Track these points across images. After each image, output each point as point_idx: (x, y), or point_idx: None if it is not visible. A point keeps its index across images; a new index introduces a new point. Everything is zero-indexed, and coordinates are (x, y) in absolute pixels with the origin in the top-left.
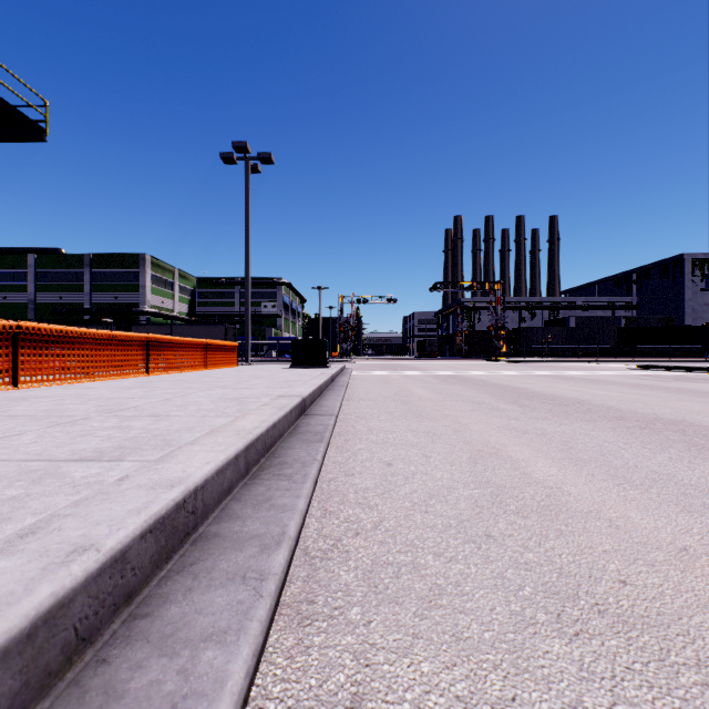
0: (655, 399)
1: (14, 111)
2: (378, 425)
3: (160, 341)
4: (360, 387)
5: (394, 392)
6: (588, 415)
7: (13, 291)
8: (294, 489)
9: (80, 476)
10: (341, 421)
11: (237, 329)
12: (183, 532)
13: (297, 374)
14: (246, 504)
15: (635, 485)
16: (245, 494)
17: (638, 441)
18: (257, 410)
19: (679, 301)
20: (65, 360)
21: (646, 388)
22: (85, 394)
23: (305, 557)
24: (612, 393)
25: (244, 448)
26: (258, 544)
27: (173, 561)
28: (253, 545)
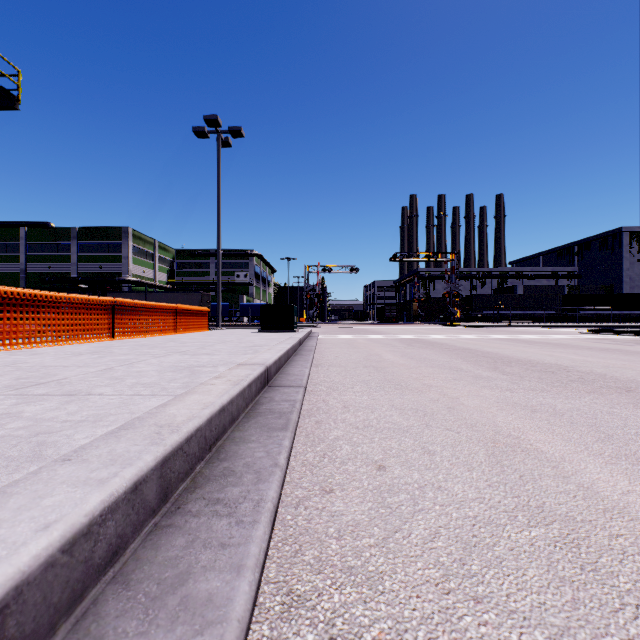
0: None
1: None
2: (354, 400)
3: (126, 305)
4: (328, 351)
5: (364, 357)
6: (589, 386)
7: (6, 262)
8: (234, 542)
9: None
10: (311, 393)
11: (212, 296)
12: None
13: (264, 339)
14: (134, 598)
15: None
16: (144, 561)
17: None
18: (205, 385)
19: (618, 271)
20: (17, 324)
21: (618, 352)
22: (22, 362)
23: None
24: (589, 358)
25: (156, 463)
26: None
27: None
28: None
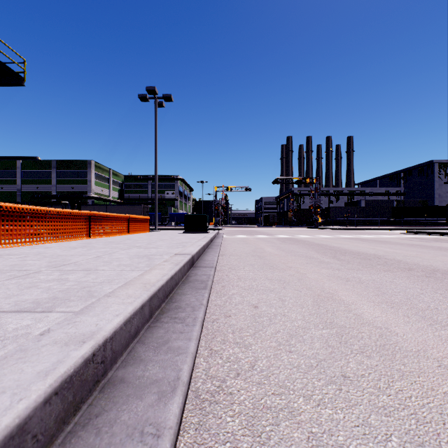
0: (427, 255)
1: (3, 65)
2: (244, 275)
3: (98, 216)
4: (229, 246)
5: (252, 250)
6: (387, 267)
7: (7, 184)
8: (186, 331)
9: (12, 329)
10: (218, 271)
11: (150, 208)
12: (92, 381)
13: (188, 238)
14: (148, 347)
15: (443, 326)
16: (148, 337)
17: (429, 287)
18: (160, 265)
19: (431, 190)
20: (33, 229)
21: (418, 247)
22: (43, 253)
23: (196, 400)
24: (397, 250)
25: (148, 298)
26: (156, 391)
27: (81, 411)
28: (152, 392)
